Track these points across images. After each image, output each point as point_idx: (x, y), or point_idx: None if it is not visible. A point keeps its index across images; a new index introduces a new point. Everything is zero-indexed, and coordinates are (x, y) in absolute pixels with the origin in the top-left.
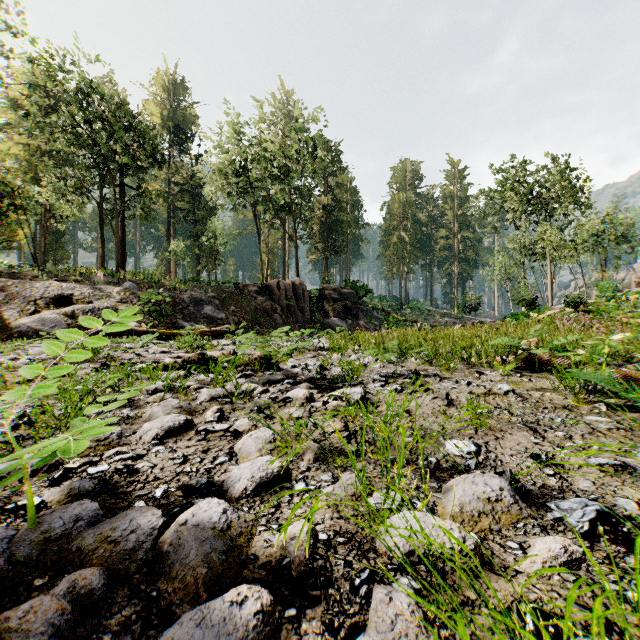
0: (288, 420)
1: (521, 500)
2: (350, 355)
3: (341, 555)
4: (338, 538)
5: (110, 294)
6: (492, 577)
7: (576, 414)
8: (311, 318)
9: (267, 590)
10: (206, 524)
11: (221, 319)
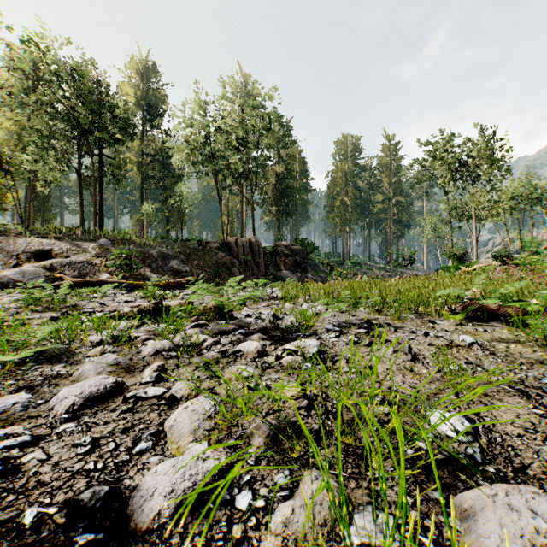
0: (236, 380)
1: None
2: (301, 304)
3: None
4: None
5: (86, 249)
6: None
7: None
8: (265, 271)
9: None
10: None
11: (186, 272)
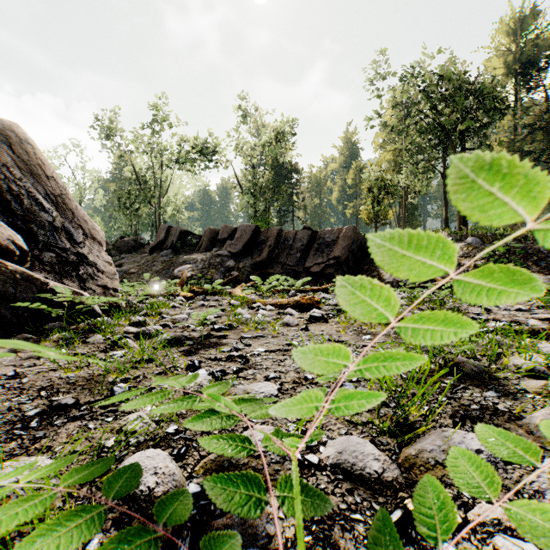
0: None
1: None
2: None
3: None
4: None
5: None
6: None
7: None
8: None
9: None
10: None
11: None
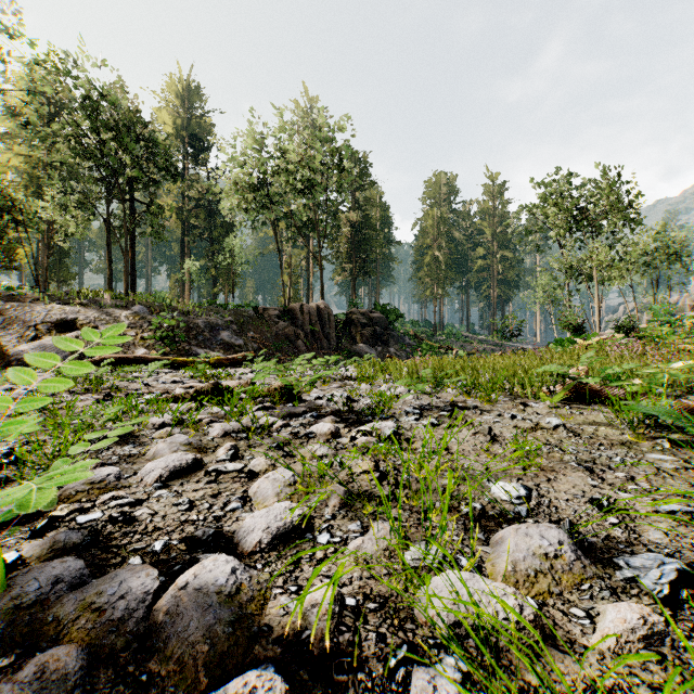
0: (311, 459)
1: (584, 556)
2: (380, 385)
3: (372, 626)
4: (369, 604)
5: (118, 318)
6: (556, 655)
7: (636, 452)
8: (337, 345)
9: (281, 676)
10: (210, 587)
11: (239, 346)
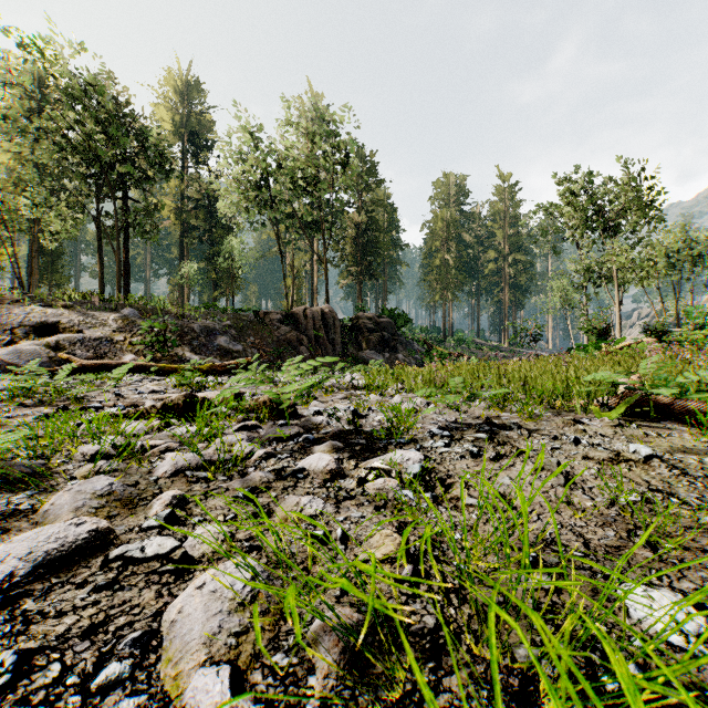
0: (296, 521)
1: None
2: (392, 395)
3: None
4: None
5: (105, 322)
6: None
7: None
8: (343, 351)
9: None
10: None
11: (237, 352)
